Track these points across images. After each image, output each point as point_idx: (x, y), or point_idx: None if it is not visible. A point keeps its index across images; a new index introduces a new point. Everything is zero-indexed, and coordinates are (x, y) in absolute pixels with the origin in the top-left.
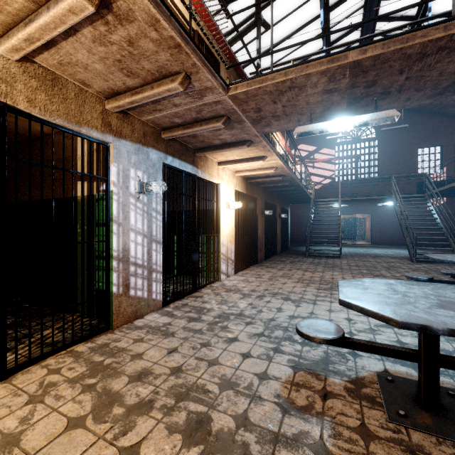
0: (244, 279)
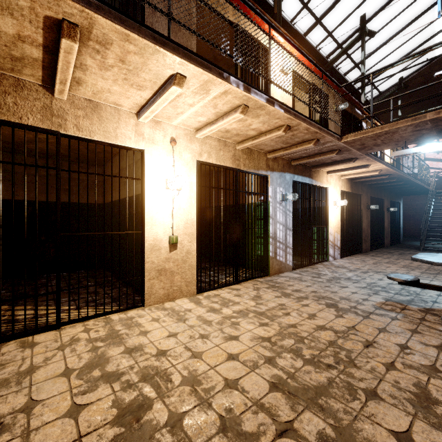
0: (349, 261)
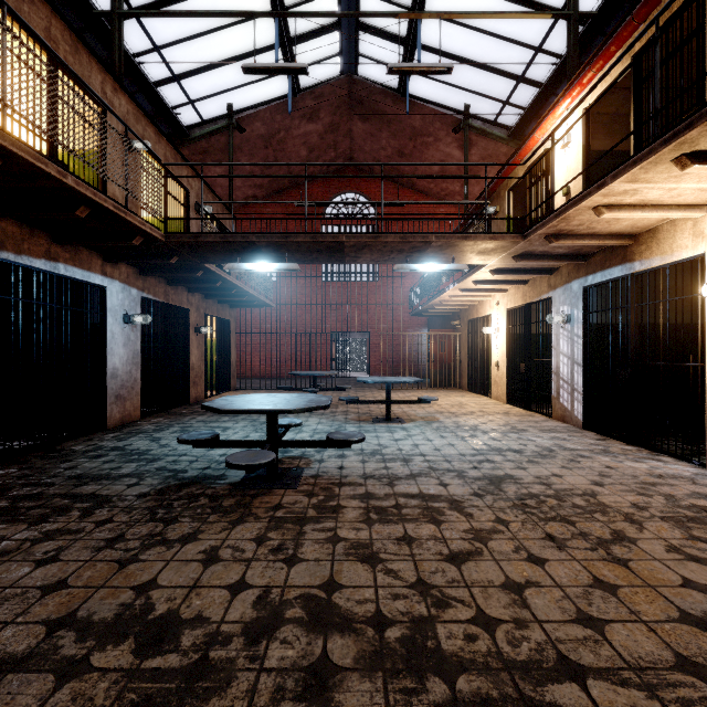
0: (703, 483)
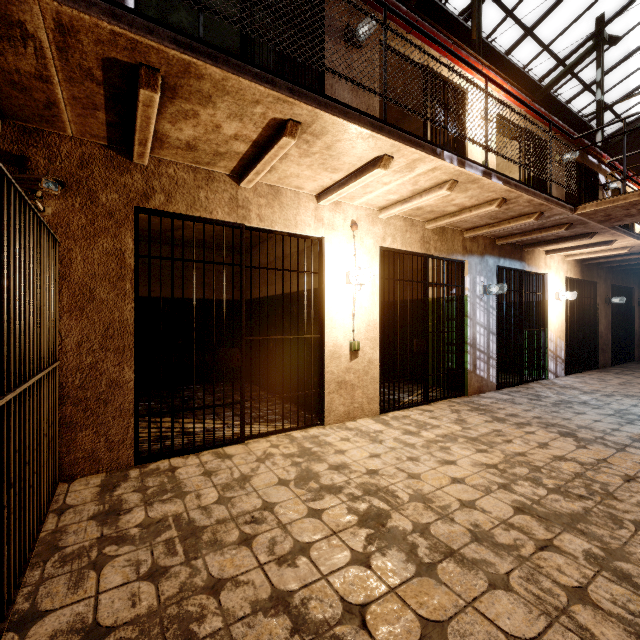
0: (580, 380)
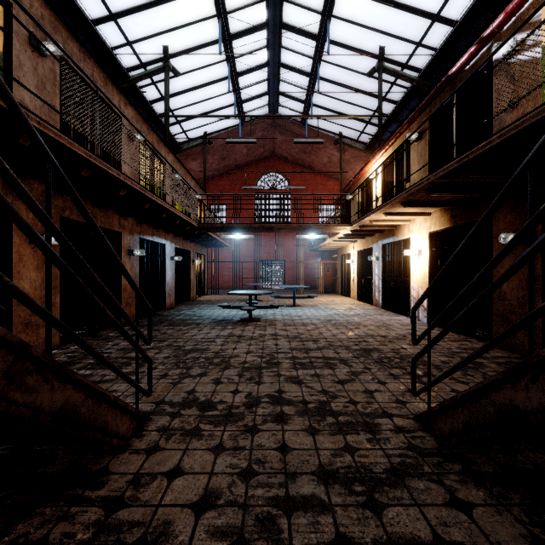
0: (402, 320)
